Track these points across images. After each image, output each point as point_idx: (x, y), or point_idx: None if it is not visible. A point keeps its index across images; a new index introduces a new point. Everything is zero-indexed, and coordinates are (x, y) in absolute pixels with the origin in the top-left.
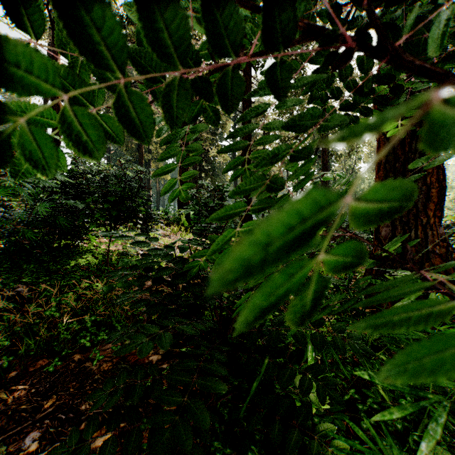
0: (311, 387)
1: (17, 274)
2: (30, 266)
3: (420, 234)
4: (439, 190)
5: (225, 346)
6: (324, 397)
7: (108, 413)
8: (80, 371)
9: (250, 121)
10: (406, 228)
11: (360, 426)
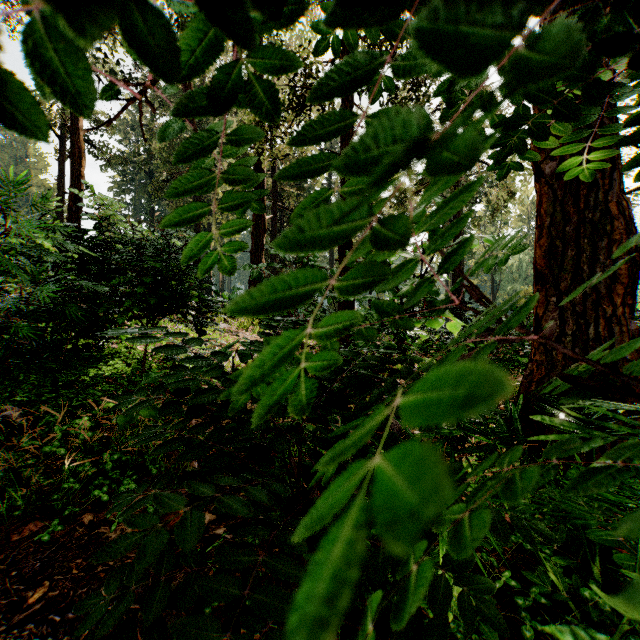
0: (449, 598)
1: (9, 390)
2: (31, 378)
3: (602, 331)
4: (630, 266)
5: None
6: (472, 615)
7: (128, 611)
8: (91, 540)
9: None
10: (581, 322)
11: (519, 631)
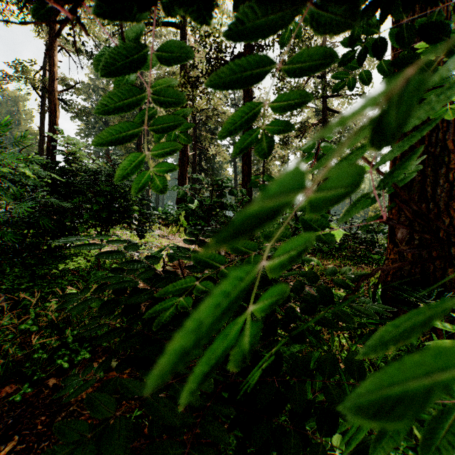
0: None
1: None
2: (16, 271)
3: (441, 236)
4: None
5: (224, 406)
6: None
7: None
8: (53, 400)
9: None
10: (425, 230)
11: None
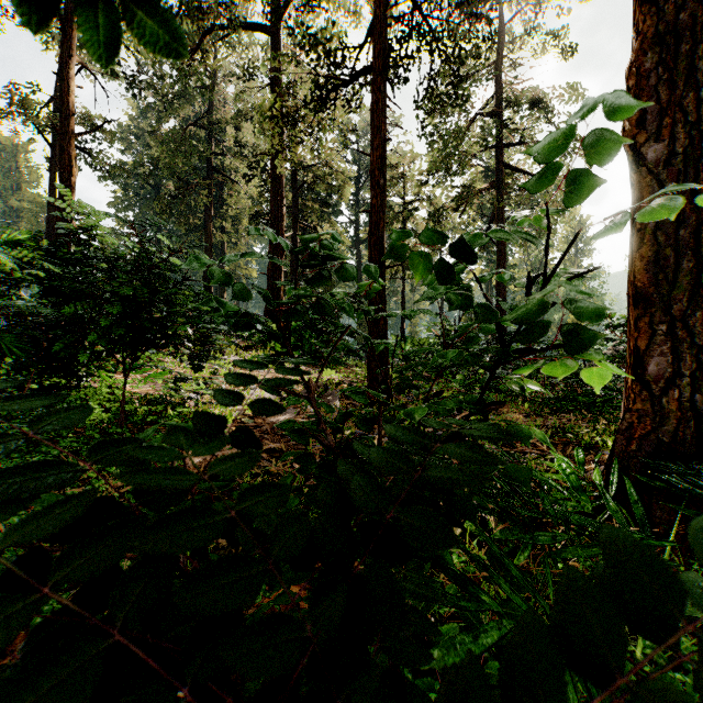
0: None
1: None
2: None
3: None
4: None
5: None
6: None
7: None
8: None
9: (384, 171)
10: (701, 359)
11: None
